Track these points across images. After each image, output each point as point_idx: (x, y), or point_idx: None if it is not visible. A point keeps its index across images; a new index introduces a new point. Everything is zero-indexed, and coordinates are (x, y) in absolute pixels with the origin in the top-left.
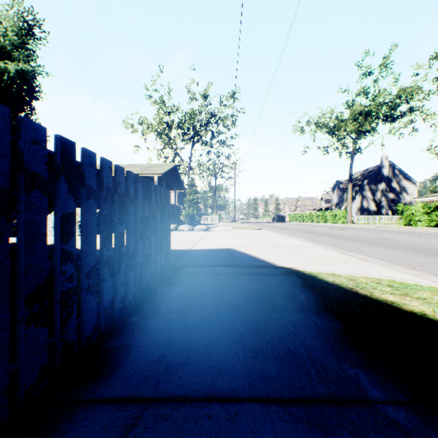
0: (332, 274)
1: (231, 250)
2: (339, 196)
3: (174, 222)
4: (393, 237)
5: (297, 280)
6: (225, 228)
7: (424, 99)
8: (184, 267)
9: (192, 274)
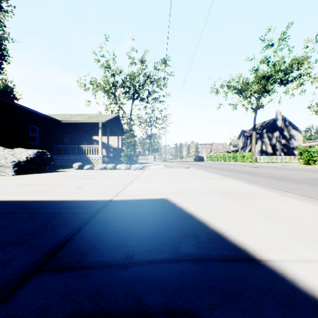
0: None
1: (168, 203)
2: (244, 142)
3: (117, 162)
4: None
5: None
6: (158, 167)
7: (309, 68)
8: None
9: None
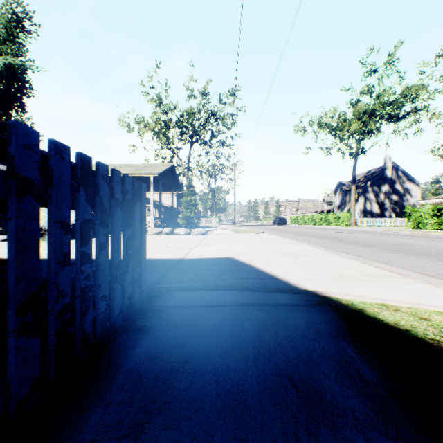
0: (384, 306)
1: (232, 260)
2: (342, 198)
3: (172, 225)
4: (410, 241)
5: (338, 319)
6: (225, 232)
7: (429, 99)
8: (167, 290)
9: (176, 305)
